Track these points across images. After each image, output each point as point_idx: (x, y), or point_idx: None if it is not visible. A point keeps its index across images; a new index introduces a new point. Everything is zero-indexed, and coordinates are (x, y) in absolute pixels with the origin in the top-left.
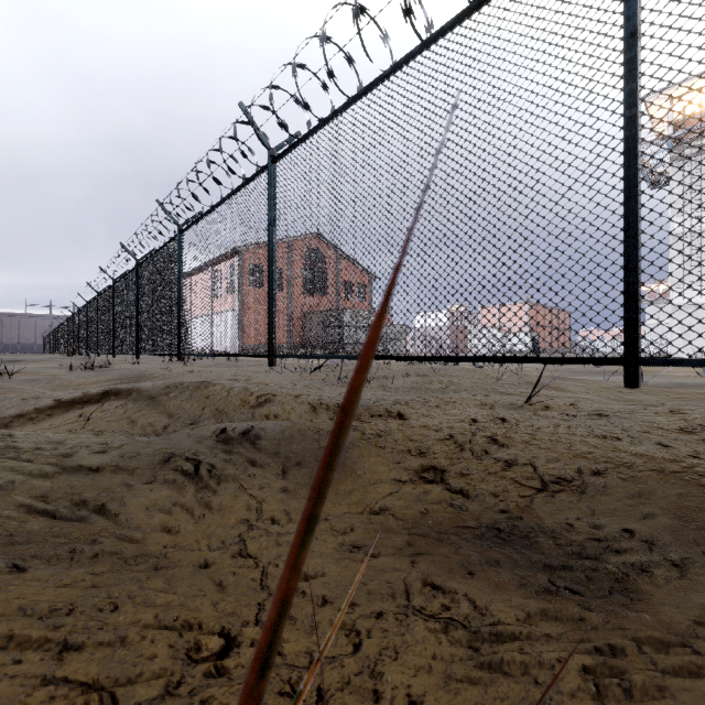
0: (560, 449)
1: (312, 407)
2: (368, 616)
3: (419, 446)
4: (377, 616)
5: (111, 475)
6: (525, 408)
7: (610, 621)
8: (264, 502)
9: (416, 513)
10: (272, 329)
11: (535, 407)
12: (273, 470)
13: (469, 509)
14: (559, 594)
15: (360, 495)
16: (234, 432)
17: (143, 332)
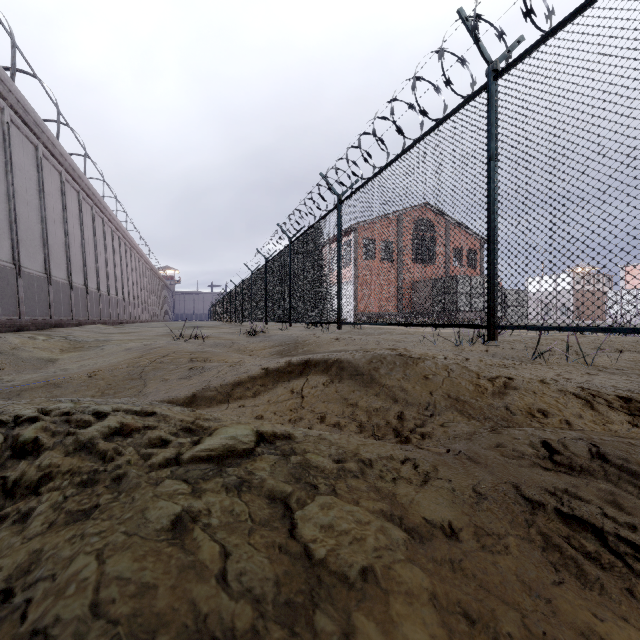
0: None
1: (584, 401)
2: None
3: None
4: None
5: (483, 554)
6: None
7: None
8: None
9: None
10: (493, 293)
11: None
12: None
13: None
14: None
15: None
16: (573, 456)
17: (296, 302)
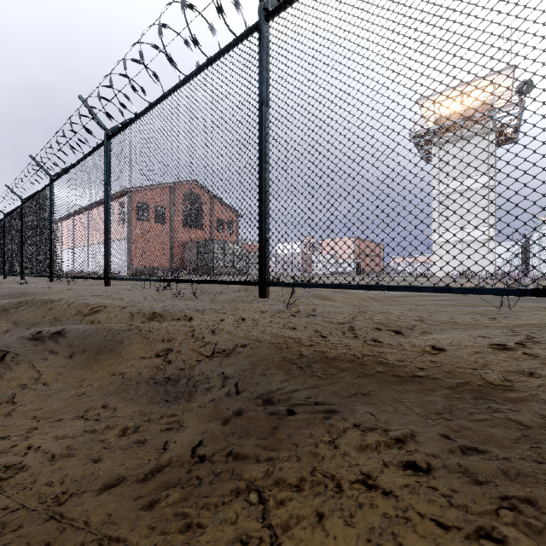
0: (240, 334)
1: (131, 314)
2: (52, 421)
3: (171, 336)
4: (58, 420)
5: None
6: (285, 312)
7: (163, 409)
8: (45, 374)
9: (137, 374)
10: (108, 259)
11: (292, 311)
12: (64, 355)
13: (166, 369)
14: (158, 402)
15: (114, 366)
16: (47, 332)
17: (26, 258)
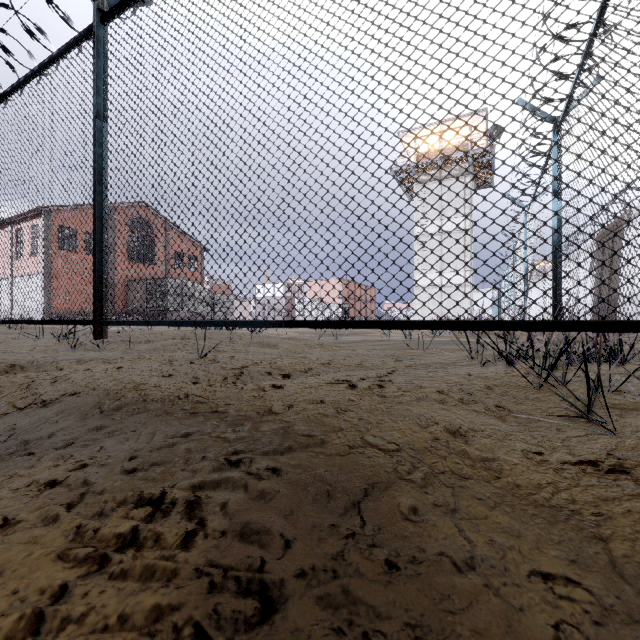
0: (82, 383)
1: None
2: None
3: None
4: None
5: None
6: (199, 360)
7: None
8: None
9: None
10: None
11: (207, 359)
12: None
13: None
14: None
15: None
16: None
17: None
